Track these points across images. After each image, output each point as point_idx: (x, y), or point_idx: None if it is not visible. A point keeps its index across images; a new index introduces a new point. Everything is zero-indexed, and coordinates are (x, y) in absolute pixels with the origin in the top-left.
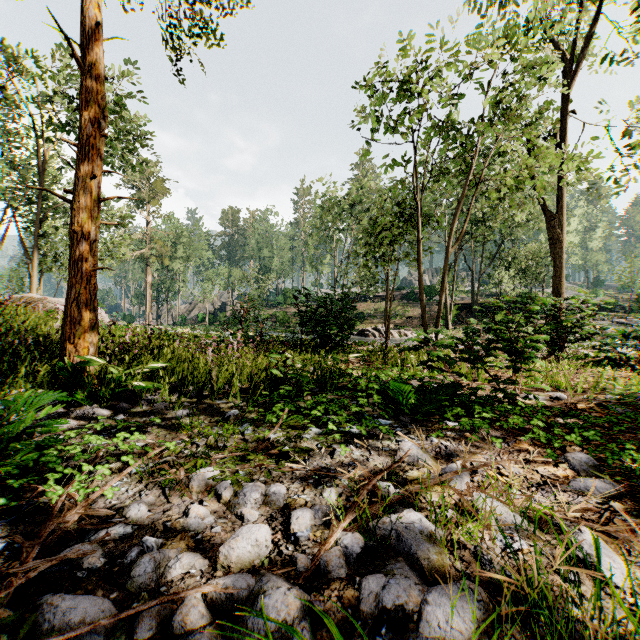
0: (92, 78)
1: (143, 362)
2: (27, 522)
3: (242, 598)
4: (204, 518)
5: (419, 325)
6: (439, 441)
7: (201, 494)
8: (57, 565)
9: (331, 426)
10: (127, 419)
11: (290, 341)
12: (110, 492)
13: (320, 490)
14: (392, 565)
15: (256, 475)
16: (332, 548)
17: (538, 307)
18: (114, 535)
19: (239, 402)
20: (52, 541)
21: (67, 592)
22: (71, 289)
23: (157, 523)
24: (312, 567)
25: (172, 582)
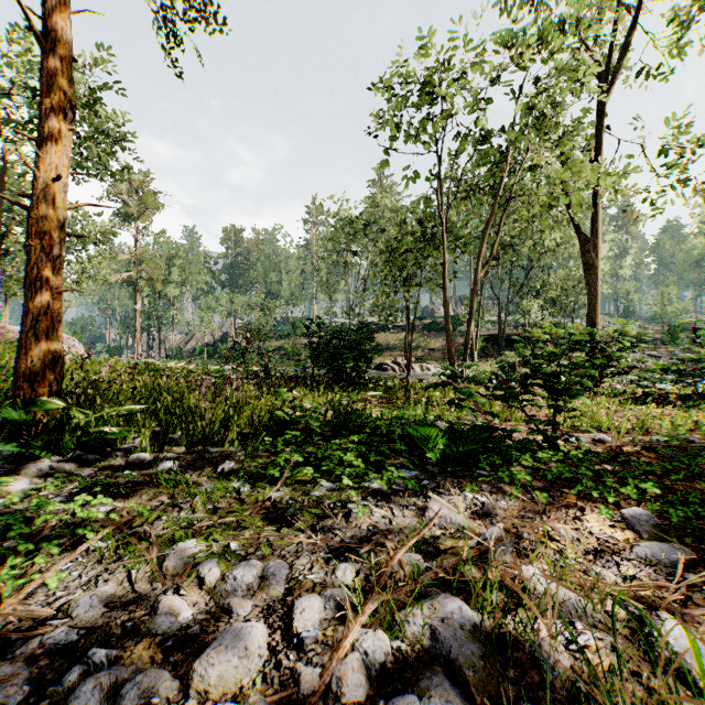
0: (55, 58)
1: (122, 403)
2: None
3: None
4: (179, 614)
5: (442, 358)
6: (474, 496)
7: (178, 578)
8: None
9: (346, 481)
10: (95, 475)
11: (299, 376)
12: (54, 580)
13: (332, 567)
14: (427, 679)
15: (252, 548)
16: (347, 656)
17: (582, 338)
18: (50, 646)
19: (236, 450)
20: None
21: None
22: (28, 315)
23: (114, 624)
24: (320, 686)
25: None
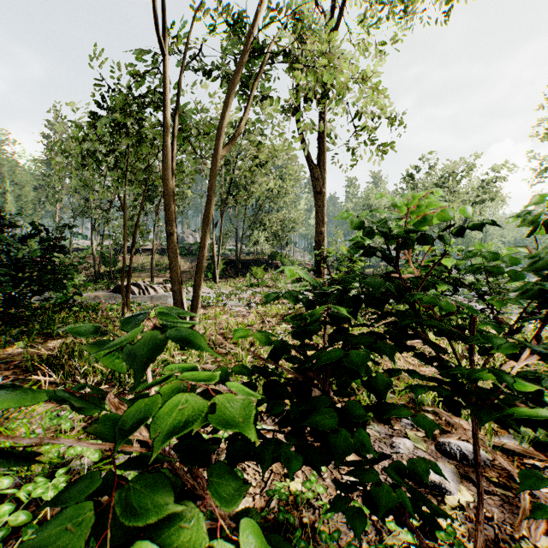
0: None
1: None
2: None
3: None
4: None
5: (189, 279)
6: None
7: None
8: None
9: None
10: None
11: None
12: None
13: None
14: None
15: None
16: None
17: None
18: None
19: None
20: None
21: None
22: None
23: None
24: None
25: None
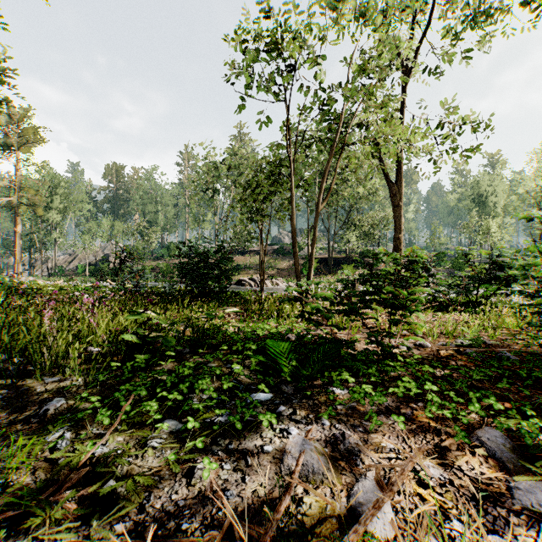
0: None
1: None
2: None
3: None
4: None
5: (287, 275)
6: (331, 423)
7: None
8: None
9: (192, 423)
10: None
11: (167, 292)
12: None
13: None
14: None
15: None
16: None
17: (416, 259)
18: None
19: (78, 379)
20: None
21: None
22: None
23: None
24: None
25: None
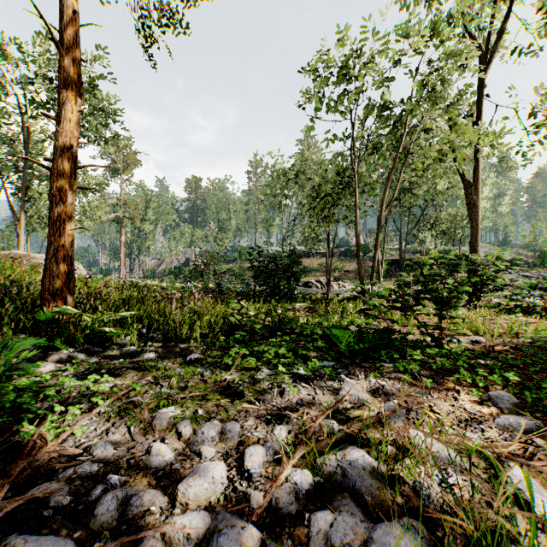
0: (69, 60)
1: (115, 310)
2: (1, 460)
3: (198, 536)
4: (165, 455)
5: (355, 278)
6: (376, 381)
7: (163, 432)
8: (25, 504)
9: (281, 368)
10: (99, 362)
11: (244, 292)
12: (79, 431)
13: (271, 427)
14: (338, 501)
15: (213, 413)
16: (283, 485)
17: (462, 262)
18: (81, 473)
19: (199, 346)
20: (22, 479)
21: (33, 531)
22: (50, 246)
23: (121, 461)
24: (264, 503)
25: (133, 520)
